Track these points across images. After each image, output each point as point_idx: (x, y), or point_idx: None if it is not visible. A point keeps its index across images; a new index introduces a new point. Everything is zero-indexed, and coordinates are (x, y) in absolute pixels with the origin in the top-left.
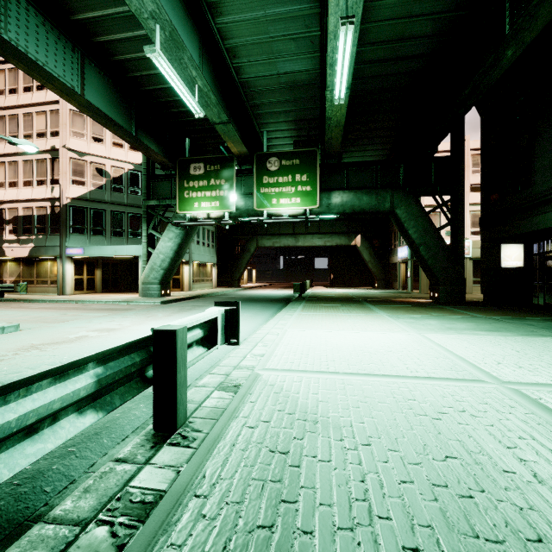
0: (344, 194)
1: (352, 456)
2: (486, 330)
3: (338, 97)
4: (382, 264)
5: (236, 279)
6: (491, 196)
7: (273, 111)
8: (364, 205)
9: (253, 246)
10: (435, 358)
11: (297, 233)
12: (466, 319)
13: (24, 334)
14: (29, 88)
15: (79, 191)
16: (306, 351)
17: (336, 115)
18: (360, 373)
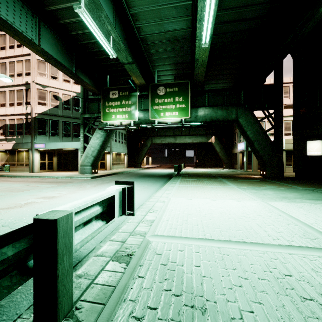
0: (206, 109)
1: None
2: (311, 199)
3: (204, 42)
4: (227, 153)
5: (139, 163)
6: (300, 110)
7: (161, 57)
8: (218, 116)
9: (149, 143)
10: (287, 224)
11: (176, 135)
12: (291, 190)
13: None
14: (12, 46)
15: (43, 109)
16: (186, 217)
17: (202, 57)
18: (231, 240)
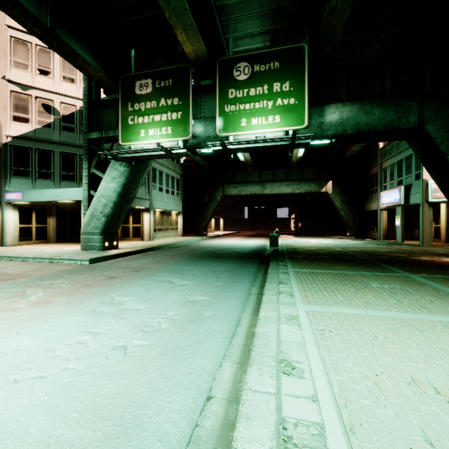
0: (344, 107)
1: None
2: None
3: None
4: (356, 212)
5: (203, 228)
6: None
7: None
8: (375, 122)
9: (219, 194)
10: None
11: (264, 180)
12: None
13: None
14: None
15: (22, 129)
16: None
17: None
18: None
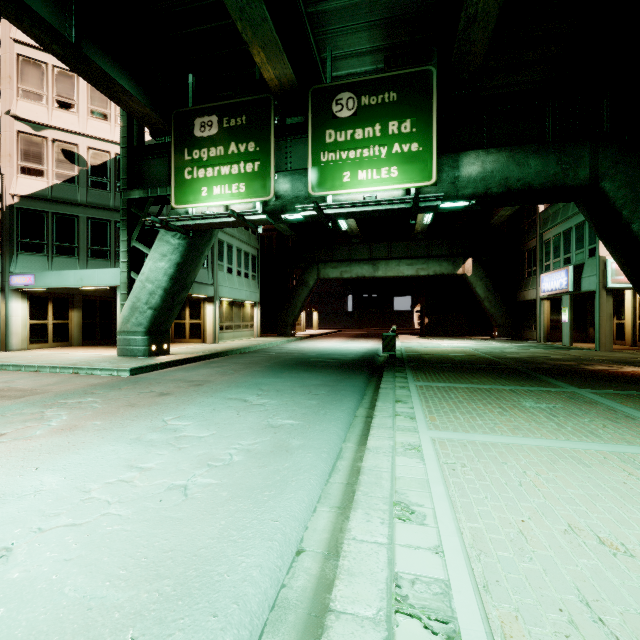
0: (487, 156)
1: None
2: None
3: None
4: (506, 302)
5: (289, 325)
6: None
7: None
8: (530, 176)
9: (312, 277)
10: None
11: (376, 258)
12: None
13: None
14: None
15: (34, 186)
16: None
17: None
18: None
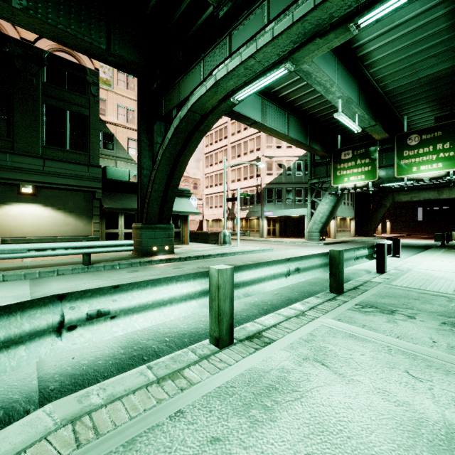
0: None
1: (454, 283)
2: None
3: None
4: None
5: (371, 230)
6: None
7: (413, 100)
8: None
9: (388, 201)
10: None
11: (441, 186)
12: None
13: (280, 252)
14: (246, 128)
15: (270, 179)
16: (441, 267)
17: None
18: None
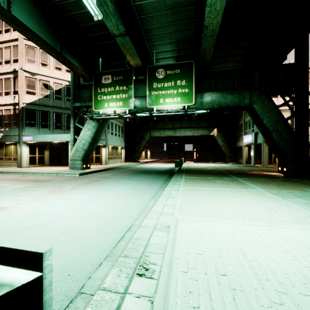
0: (213, 94)
1: None
2: None
3: None
4: (231, 147)
5: (137, 157)
6: None
7: (161, 34)
8: (228, 102)
9: (147, 136)
10: None
11: (175, 127)
12: None
13: None
14: (0, 31)
15: (32, 99)
16: None
17: (212, 23)
18: None
